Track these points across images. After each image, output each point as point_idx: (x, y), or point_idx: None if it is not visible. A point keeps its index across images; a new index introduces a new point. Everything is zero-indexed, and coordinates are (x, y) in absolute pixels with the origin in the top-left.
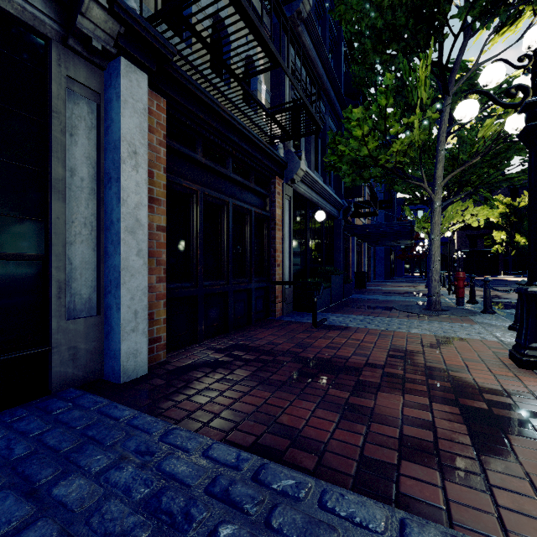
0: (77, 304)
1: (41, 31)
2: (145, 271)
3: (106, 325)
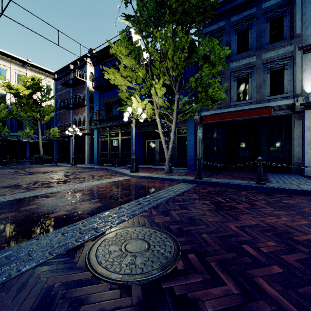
0: (297, 159)
1: (289, 114)
2: None
3: (303, 164)
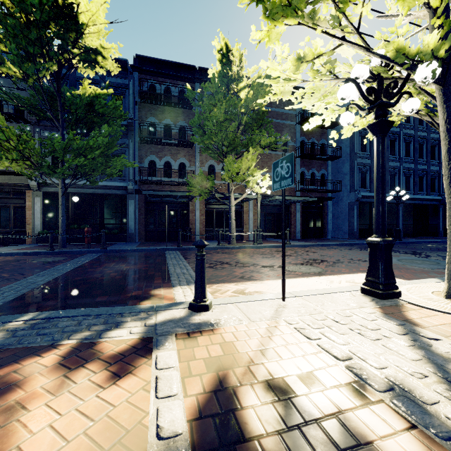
0: None
1: None
2: None
3: None
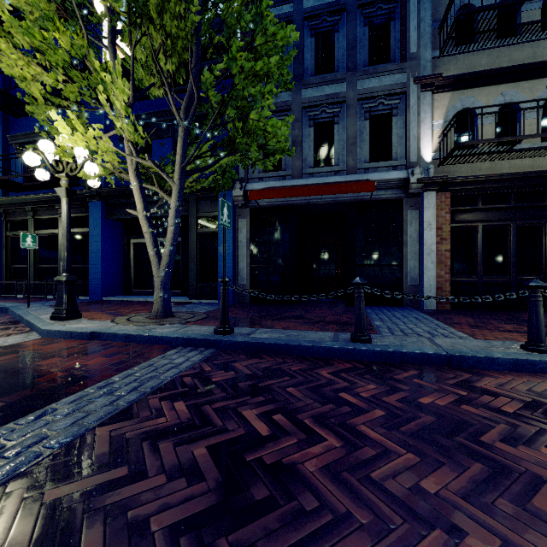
0: (412, 280)
1: (400, 198)
2: (435, 269)
3: (421, 289)
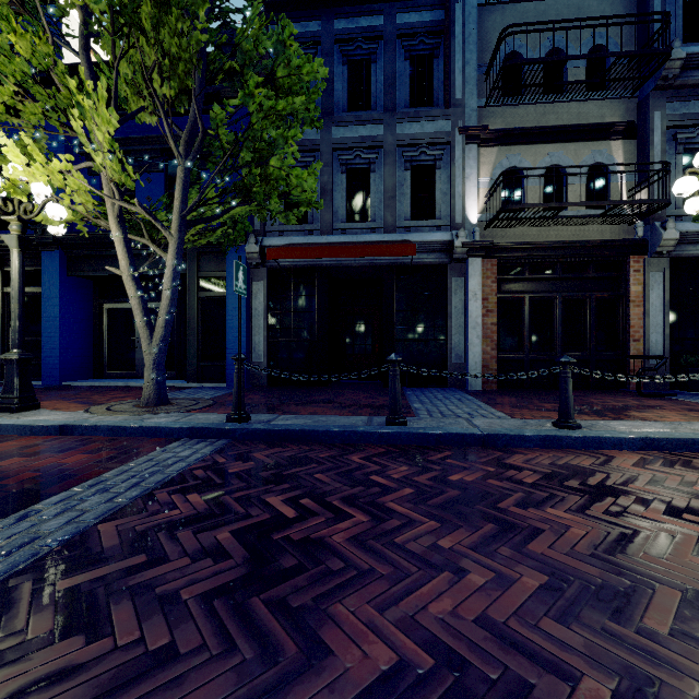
0: (457, 358)
1: (444, 264)
2: (480, 345)
3: (466, 367)
